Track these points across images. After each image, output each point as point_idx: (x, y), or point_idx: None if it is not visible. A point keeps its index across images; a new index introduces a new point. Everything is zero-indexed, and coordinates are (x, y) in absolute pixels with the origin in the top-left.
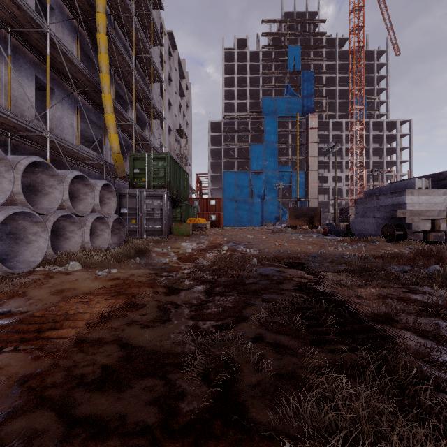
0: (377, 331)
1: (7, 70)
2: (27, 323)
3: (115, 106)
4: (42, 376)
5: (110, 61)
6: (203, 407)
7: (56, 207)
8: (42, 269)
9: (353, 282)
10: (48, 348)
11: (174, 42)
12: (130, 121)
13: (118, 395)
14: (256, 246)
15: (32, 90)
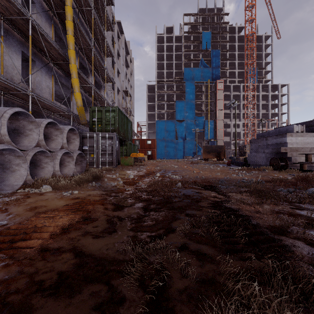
0: (276, 241)
1: (0, 47)
2: (4, 235)
3: (79, 73)
4: (7, 283)
5: (75, 41)
6: (139, 313)
7: (33, 145)
8: (22, 190)
9: (253, 200)
10: (17, 257)
11: (121, 28)
12: (90, 84)
13: (68, 301)
14: (180, 173)
15: (19, 61)
